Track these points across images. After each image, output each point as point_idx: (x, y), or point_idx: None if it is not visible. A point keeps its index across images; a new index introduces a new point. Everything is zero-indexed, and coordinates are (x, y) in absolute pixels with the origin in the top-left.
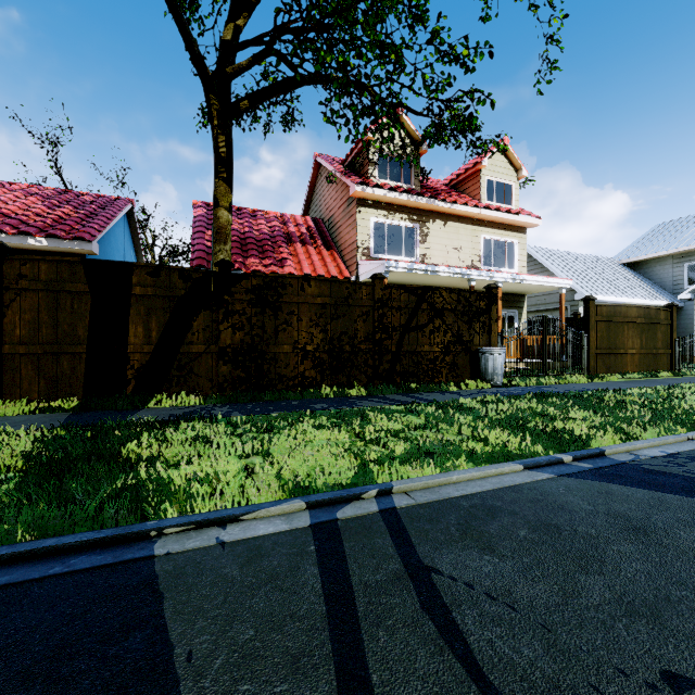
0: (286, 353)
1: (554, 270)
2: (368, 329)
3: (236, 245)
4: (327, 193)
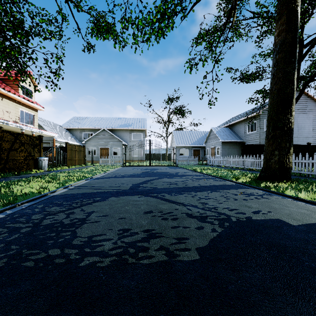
0: None
1: (45, 127)
2: None
3: None
4: None
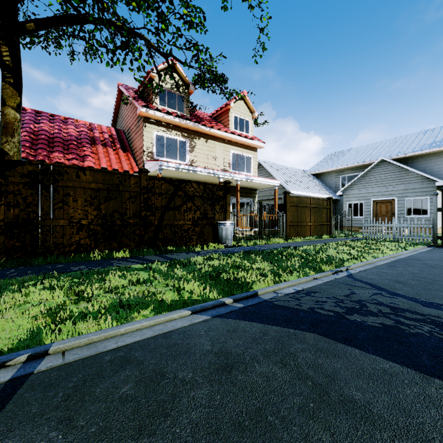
0: (62, 226)
1: (275, 176)
2: (136, 208)
3: (43, 142)
4: (126, 112)
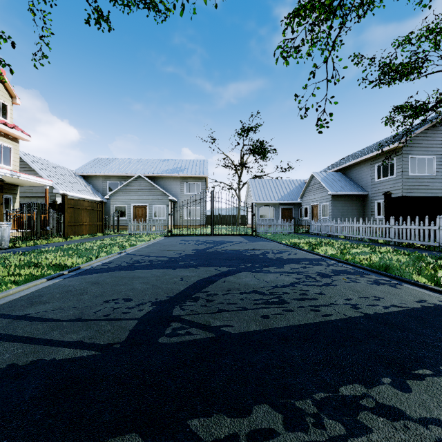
0: None
1: (39, 172)
2: None
3: None
4: None
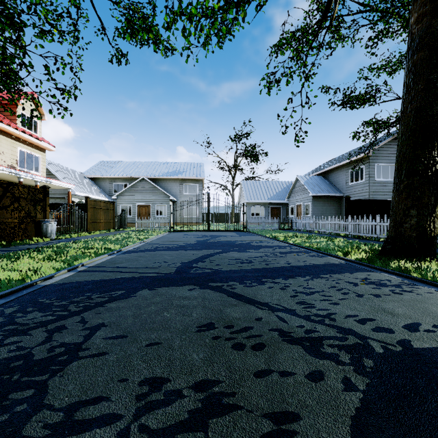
0: None
1: (58, 176)
2: None
3: None
4: None
